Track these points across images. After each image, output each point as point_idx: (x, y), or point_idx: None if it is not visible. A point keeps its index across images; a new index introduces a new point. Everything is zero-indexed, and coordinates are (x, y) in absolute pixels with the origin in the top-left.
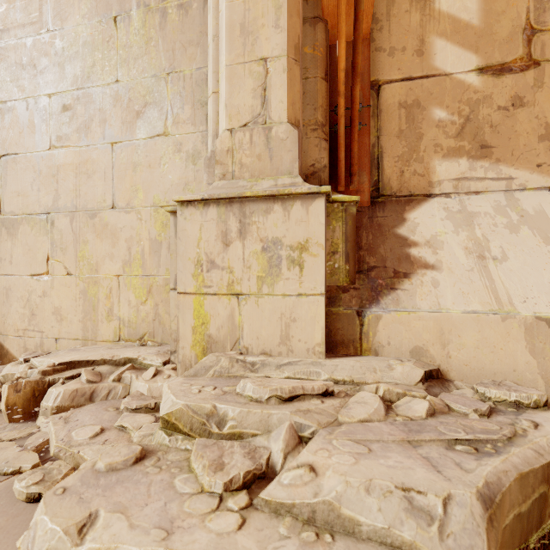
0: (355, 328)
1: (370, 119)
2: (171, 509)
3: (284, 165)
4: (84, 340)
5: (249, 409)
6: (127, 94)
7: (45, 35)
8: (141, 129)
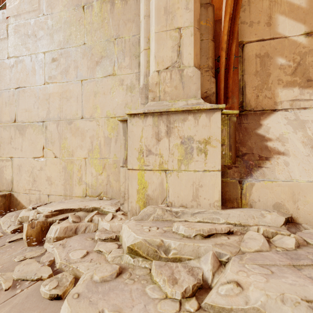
0: (237, 191)
1: (238, 65)
2: (150, 309)
3: (192, 92)
4: (65, 196)
5: (185, 243)
6: (90, 51)
7: (42, 17)
8: (99, 72)
